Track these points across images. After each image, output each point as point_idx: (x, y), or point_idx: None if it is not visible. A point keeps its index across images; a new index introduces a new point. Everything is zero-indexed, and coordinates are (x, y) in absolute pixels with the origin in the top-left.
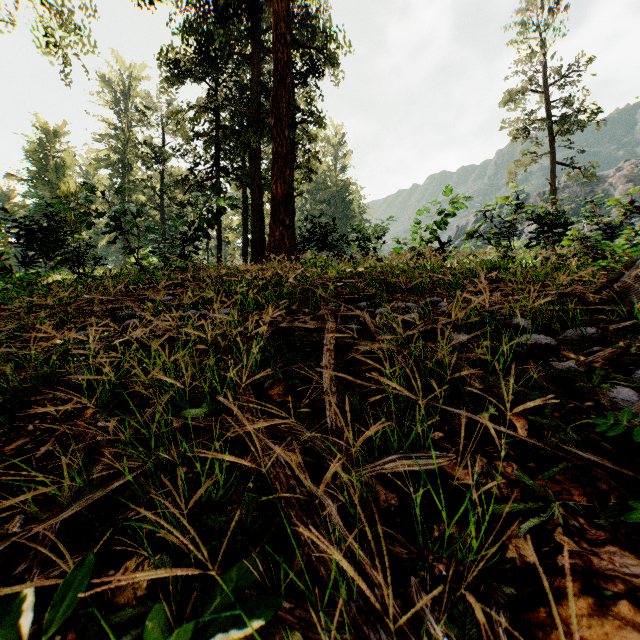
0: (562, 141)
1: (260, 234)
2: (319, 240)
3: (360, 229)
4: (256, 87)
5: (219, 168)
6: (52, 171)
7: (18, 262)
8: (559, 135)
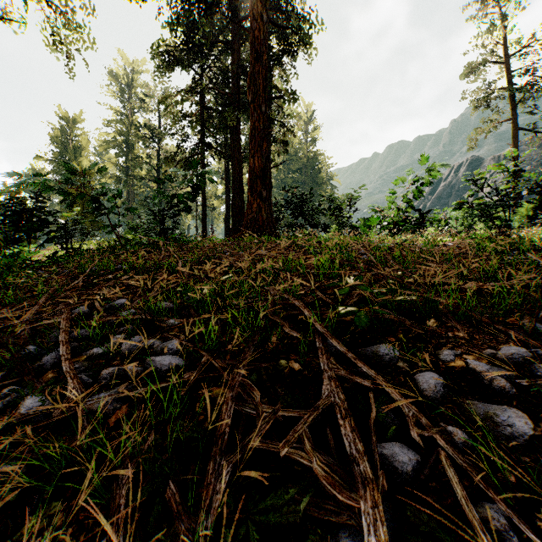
0: (524, 107)
1: (240, 203)
2: (294, 210)
3: (333, 198)
4: (236, 70)
5: (204, 145)
6: (71, 152)
7: (8, 241)
8: (521, 102)
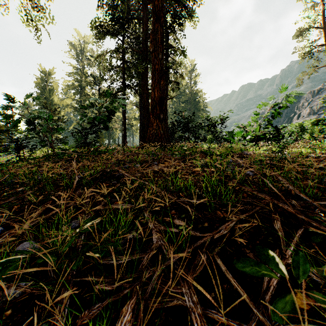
0: None
1: (147, 122)
2: (183, 127)
3: (209, 118)
4: (145, 36)
5: (124, 85)
6: (47, 92)
7: None
8: None
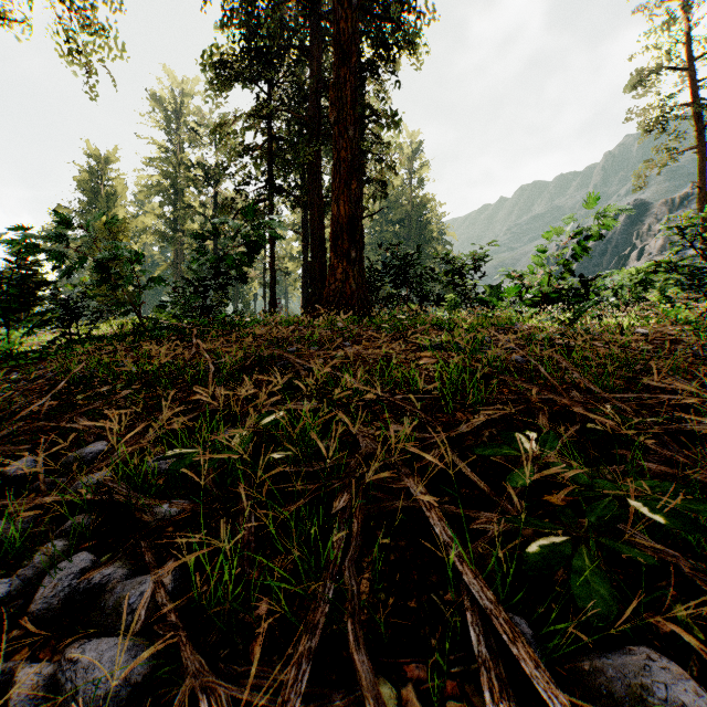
0: None
1: (320, 266)
2: (396, 276)
3: (450, 258)
4: (316, 85)
5: (272, 187)
6: (102, 201)
7: None
8: None
